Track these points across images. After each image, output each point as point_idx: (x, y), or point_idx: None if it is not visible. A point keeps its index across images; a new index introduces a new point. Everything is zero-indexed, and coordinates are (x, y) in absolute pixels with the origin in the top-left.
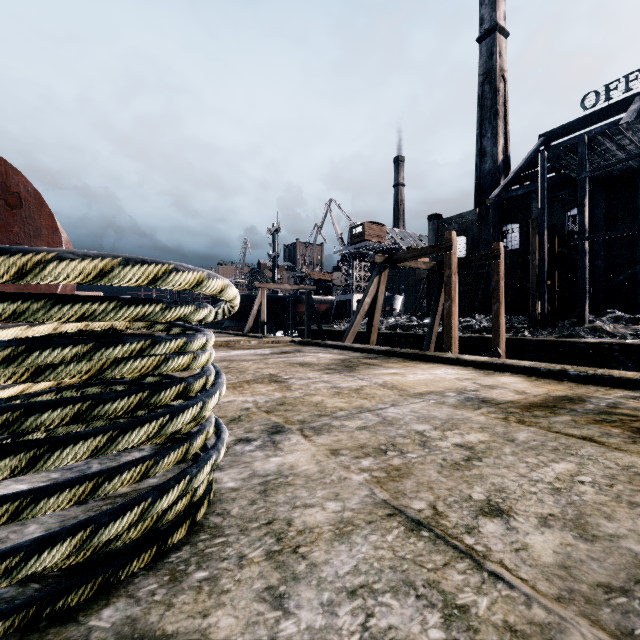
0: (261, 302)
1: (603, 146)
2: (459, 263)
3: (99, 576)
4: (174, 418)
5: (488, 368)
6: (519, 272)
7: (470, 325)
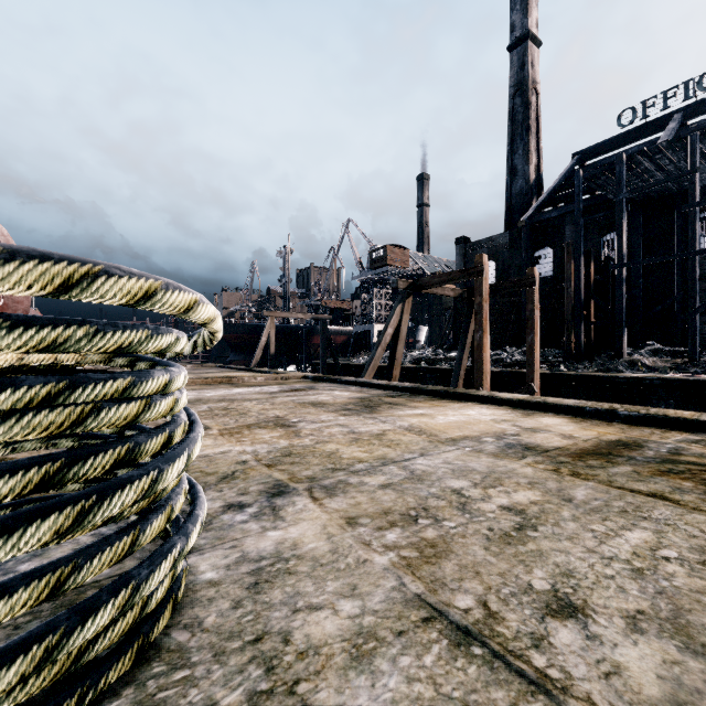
0: (270, 333)
1: (641, 166)
2: (490, 290)
3: None
4: (105, 500)
5: (527, 407)
6: (553, 301)
7: (501, 358)
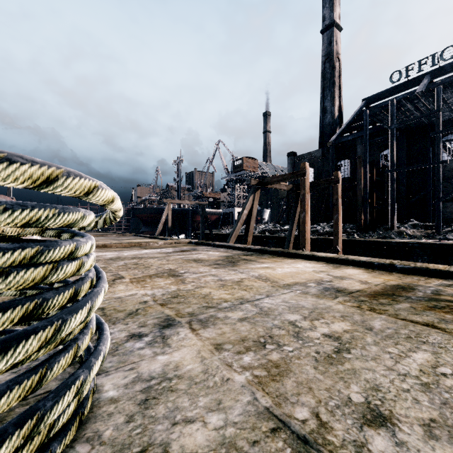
0: (168, 213)
1: (406, 107)
2: (310, 186)
3: None
4: (9, 350)
5: (335, 262)
6: (349, 193)
7: (317, 230)
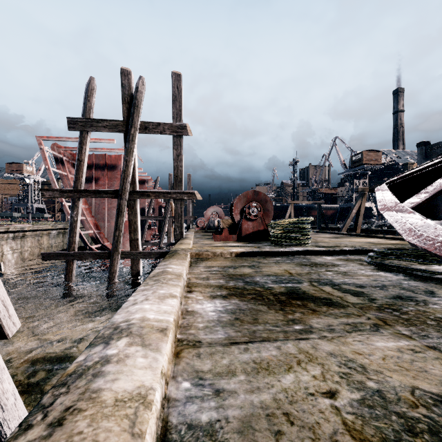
0: (291, 211)
1: None
2: None
3: (304, 244)
4: (309, 232)
5: (393, 239)
6: None
7: None
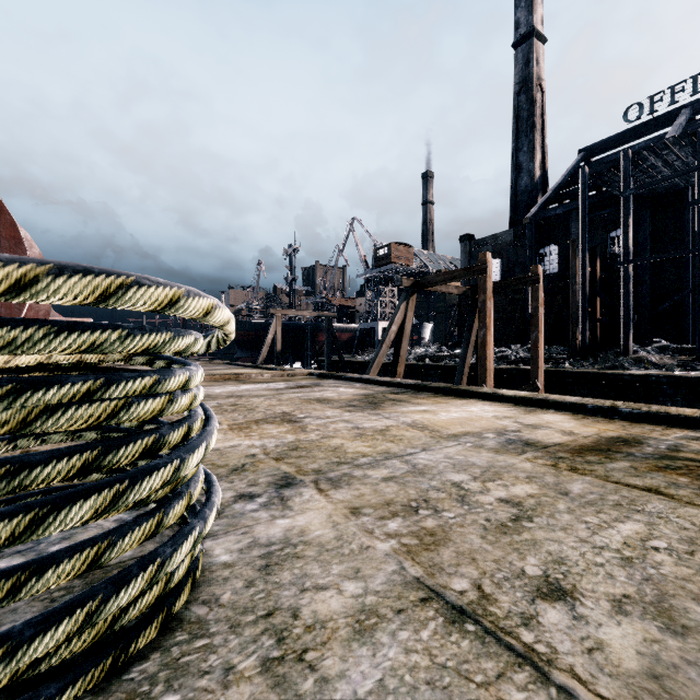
0: (276, 330)
1: (648, 162)
2: (494, 288)
3: None
4: (136, 484)
5: (529, 404)
6: (558, 298)
7: (505, 356)
